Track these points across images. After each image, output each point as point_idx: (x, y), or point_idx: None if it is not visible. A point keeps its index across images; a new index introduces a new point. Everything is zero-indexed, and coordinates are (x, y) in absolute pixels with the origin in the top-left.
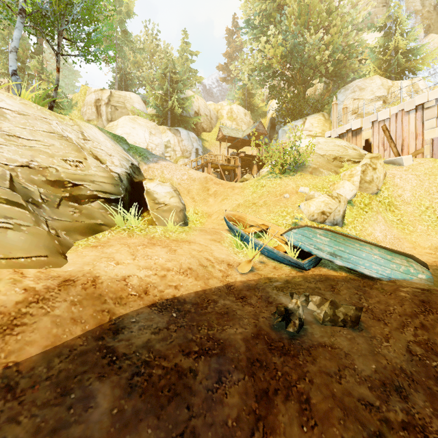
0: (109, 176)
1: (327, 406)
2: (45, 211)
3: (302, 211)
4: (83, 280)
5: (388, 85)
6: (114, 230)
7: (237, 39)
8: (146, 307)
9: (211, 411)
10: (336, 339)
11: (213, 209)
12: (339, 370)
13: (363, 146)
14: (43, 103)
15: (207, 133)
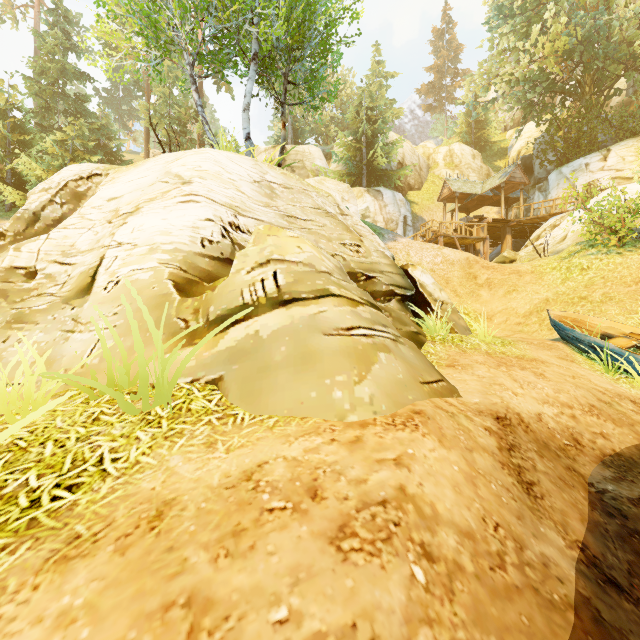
0: (391, 263)
1: None
2: None
3: None
4: (514, 419)
5: None
6: (434, 341)
7: (451, 41)
8: (601, 467)
9: None
10: None
11: (491, 308)
12: None
13: None
14: None
15: (414, 191)
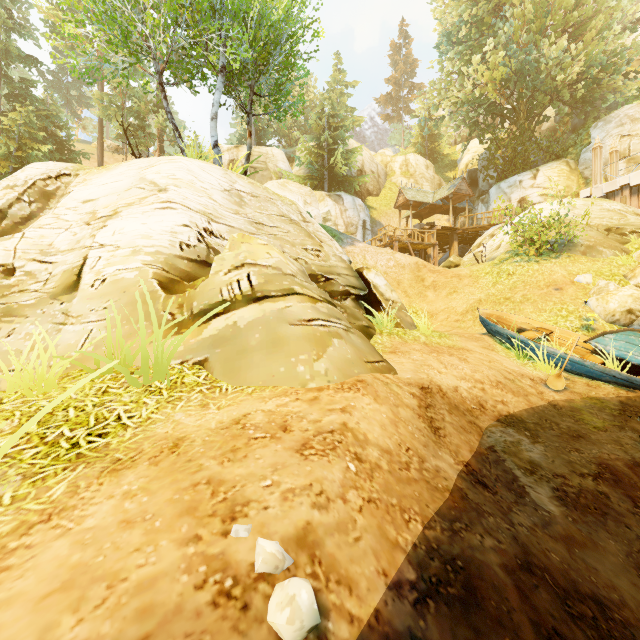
0: (347, 266)
1: None
2: None
3: (592, 309)
4: (434, 389)
5: None
6: (382, 333)
7: (407, 56)
8: (496, 423)
9: None
10: None
11: (436, 307)
12: None
13: None
14: None
15: (373, 197)
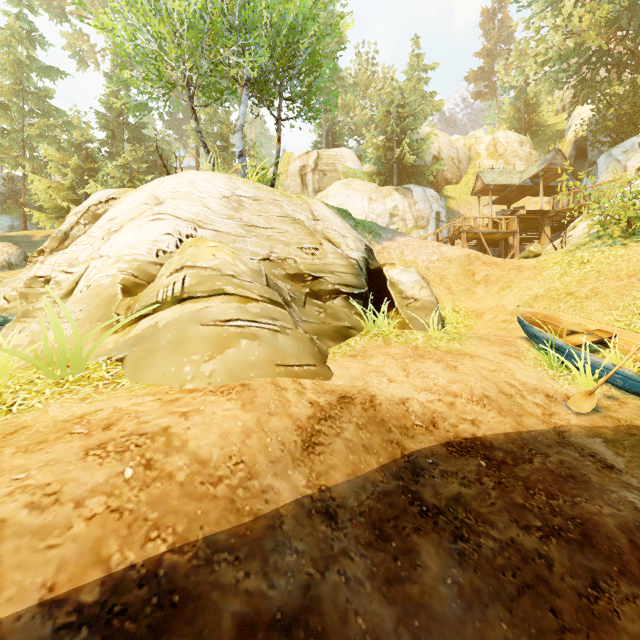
0: (348, 264)
1: None
2: (294, 311)
3: None
4: (360, 399)
5: None
6: (365, 335)
7: (503, 21)
8: (440, 446)
9: (596, 631)
10: None
11: (484, 305)
12: None
13: None
14: (266, 183)
15: (452, 185)
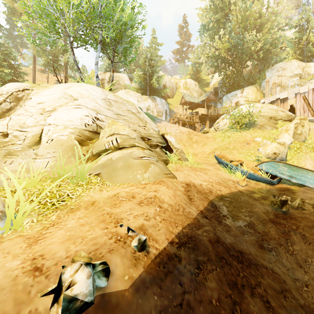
0: (157, 133)
1: (313, 237)
2: None
3: (260, 152)
4: (191, 184)
5: (302, 66)
6: (172, 163)
7: (186, 31)
8: (216, 198)
9: (267, 235)
10: (306, 215)
11: (197, 151)
12: (313, 226)
13: (288, 109)
14: None
15: (170, 98)
